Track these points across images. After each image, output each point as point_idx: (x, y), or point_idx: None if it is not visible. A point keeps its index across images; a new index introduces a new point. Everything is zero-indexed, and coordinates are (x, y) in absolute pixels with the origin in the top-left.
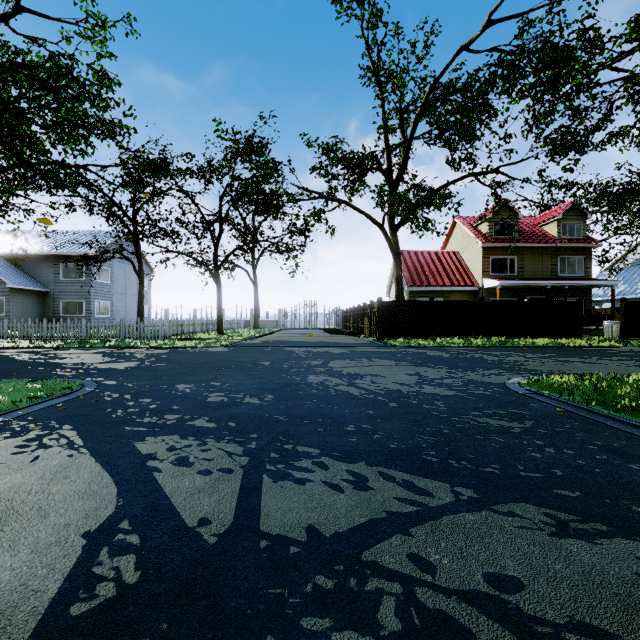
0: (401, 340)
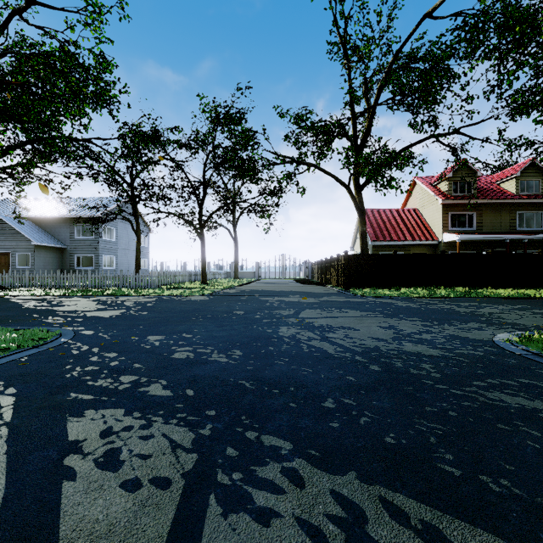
0: (367, 290)
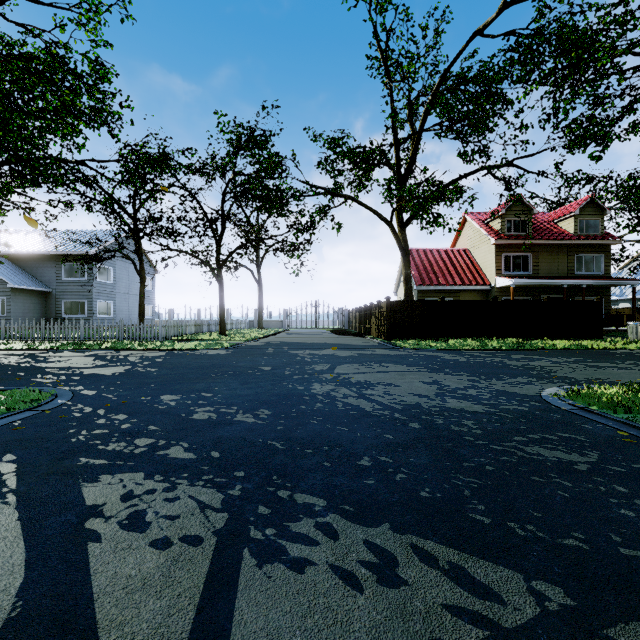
0: (411, 342)
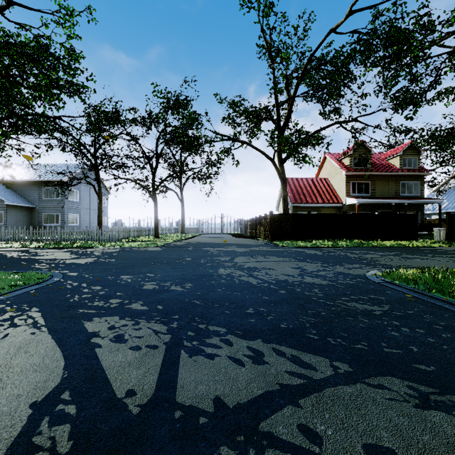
0: (287, 242)
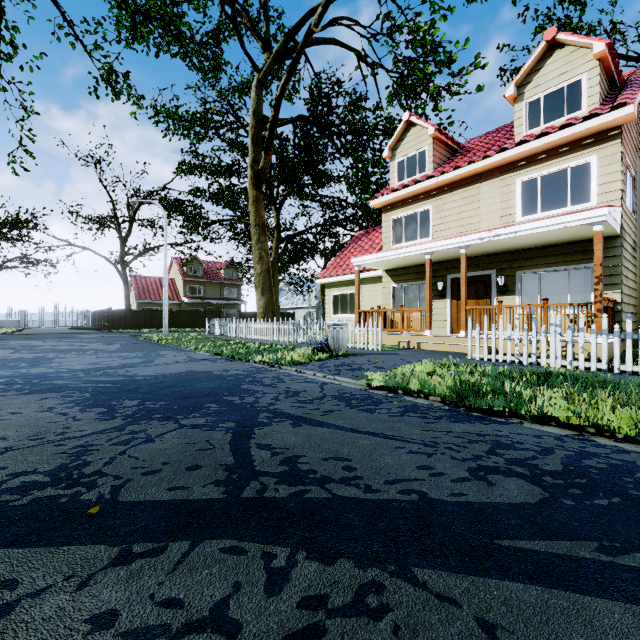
0: (121, 330)
